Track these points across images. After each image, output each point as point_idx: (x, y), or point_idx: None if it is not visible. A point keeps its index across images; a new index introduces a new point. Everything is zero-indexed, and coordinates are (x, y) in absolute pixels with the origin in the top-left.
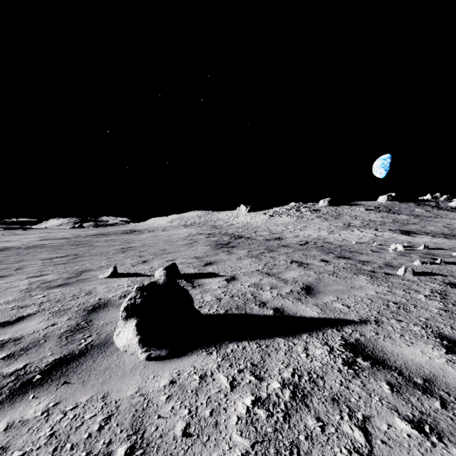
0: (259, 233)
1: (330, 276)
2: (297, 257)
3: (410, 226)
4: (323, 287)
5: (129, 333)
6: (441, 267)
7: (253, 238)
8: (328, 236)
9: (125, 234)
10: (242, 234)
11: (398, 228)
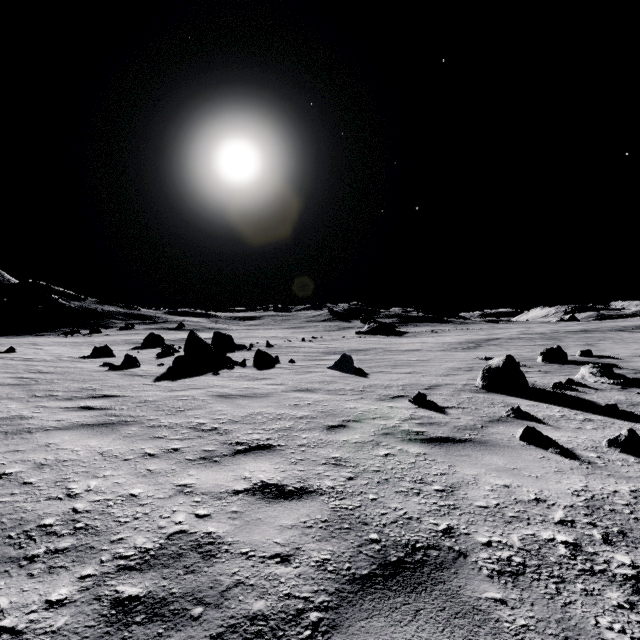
0: None
1: None
2: None
3: None
4: None
5: (539, 358)
6: None
7: None
8: None
9: (618, 331)
10: None
11: None
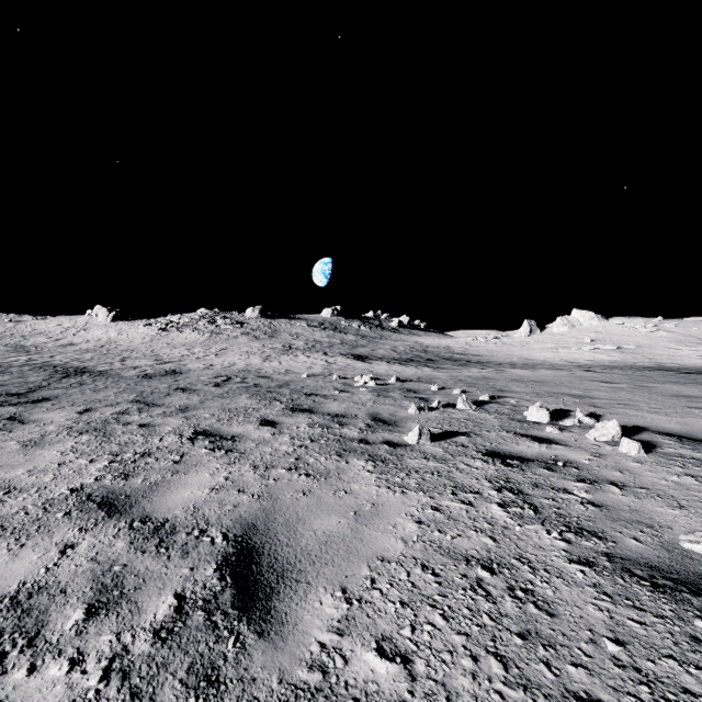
0: (133, 362)
1: (295, 476)
2: (209, 419)
3: (361, 349)
4: (289, 537)
5: None
6: (445, 415)
7: (113, 373)
8: (263, 366)
9: None
10: (89, 365)
11: (349, 351)
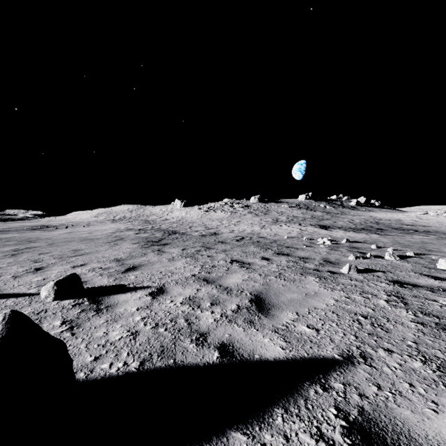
0: (195, 228)
1: (278, 280)
2: (236, 255)
3: (325, 221)
4: (276, 297)
5: None
6: (373, 262)
7: (188, 233)
8: (261, 231)
9: (32, 230)
10: (177, 230)
11: (317, 223)
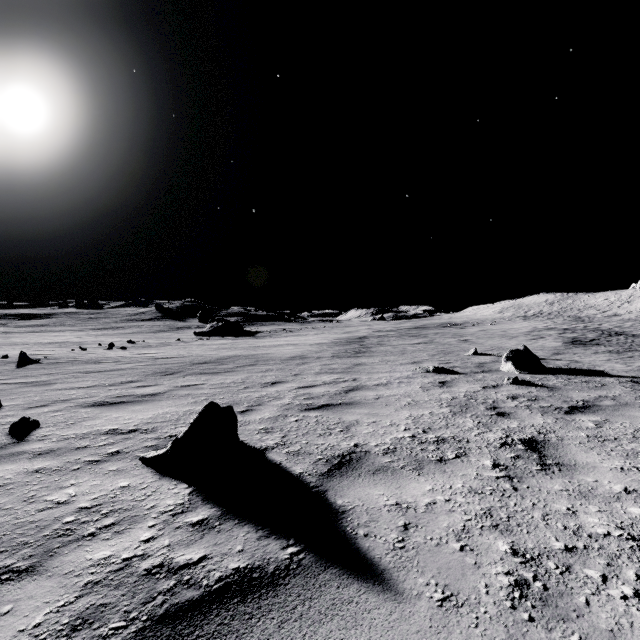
0: None
1: None
2: None
3: None
4: None
5: (509, 366)
6: None
7: None
8: None
9: (446, 327)
10: (625, 331)
11: None
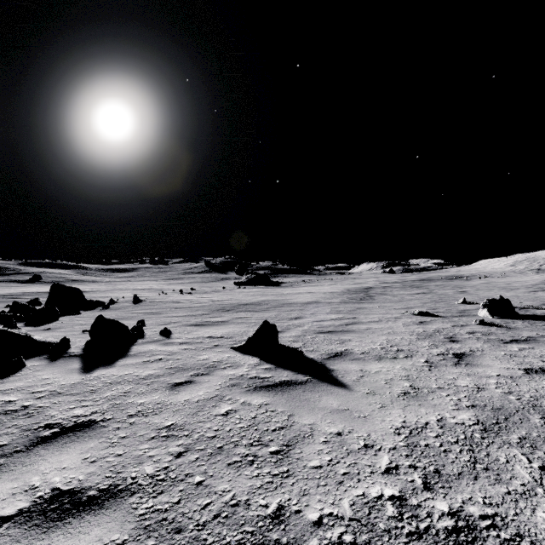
0: None
1: None
2: None
3: None
4: None
5: (484, 312)
6: None
7: None
8: None
9: (450, 280)
10: None
11: None
